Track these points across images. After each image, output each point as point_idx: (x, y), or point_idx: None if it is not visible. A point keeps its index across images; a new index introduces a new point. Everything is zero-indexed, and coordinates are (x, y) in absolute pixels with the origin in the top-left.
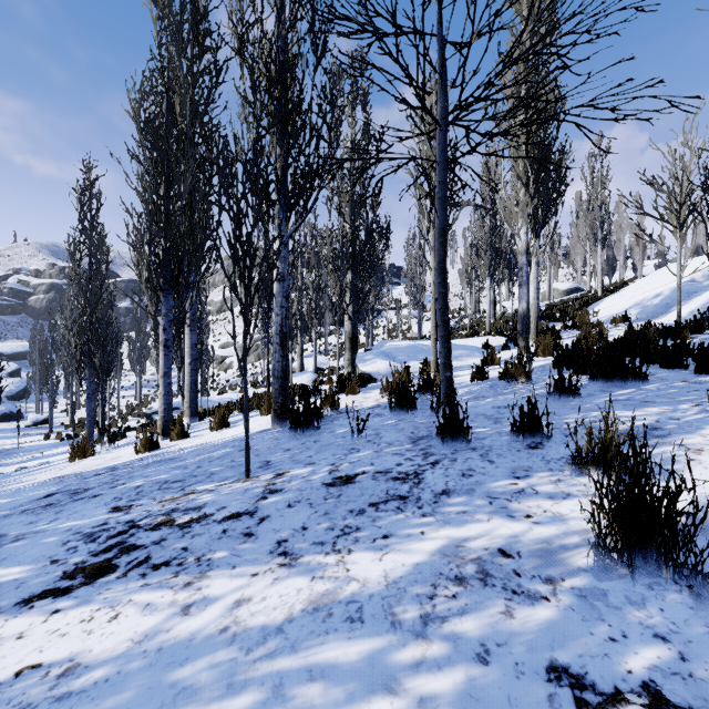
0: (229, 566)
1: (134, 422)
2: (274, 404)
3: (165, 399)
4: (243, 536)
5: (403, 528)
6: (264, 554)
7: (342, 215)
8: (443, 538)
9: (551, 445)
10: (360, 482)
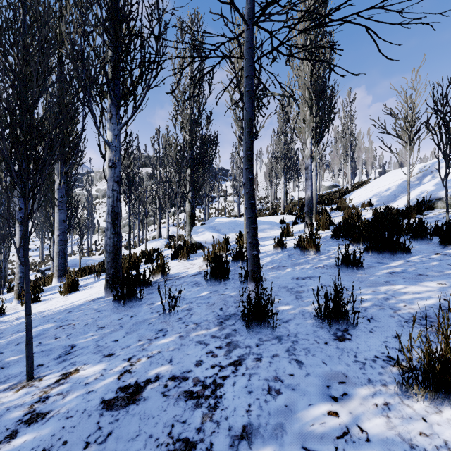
0: None
1: (33, 276)
2: (106, 275)
3: (21, 268)
4: None
5: None
6: None
7: (184, 129)
8: None
9: (358, 335)
10: (145, 400)
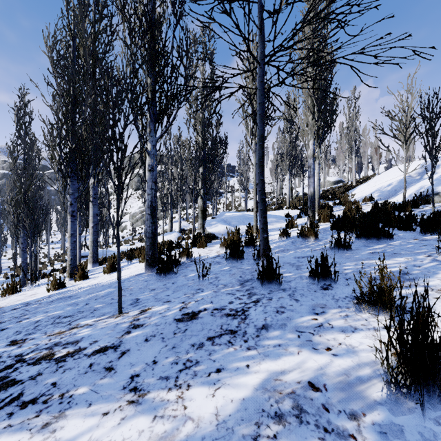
0: (86, 404)
1: (59, 265)
2: (146, 256)
3: (72, 252)
4: (104, 371)
5: (233, 362)
6: (117, 390)
7: (197, 131)
8: (264, 372)
9: (337, 287)
10: (202, 318)
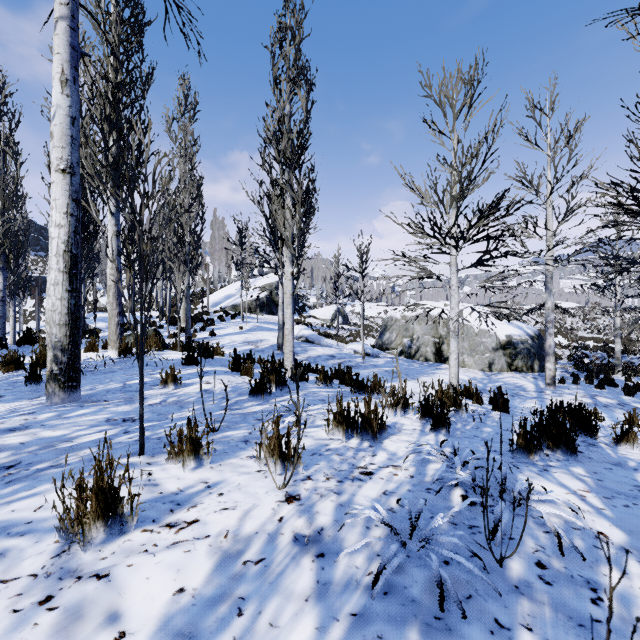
0: None
1: None
2: None
3: (14, 337)
4: None
5: None
6: None
7: None
8: None
9: None
10: None
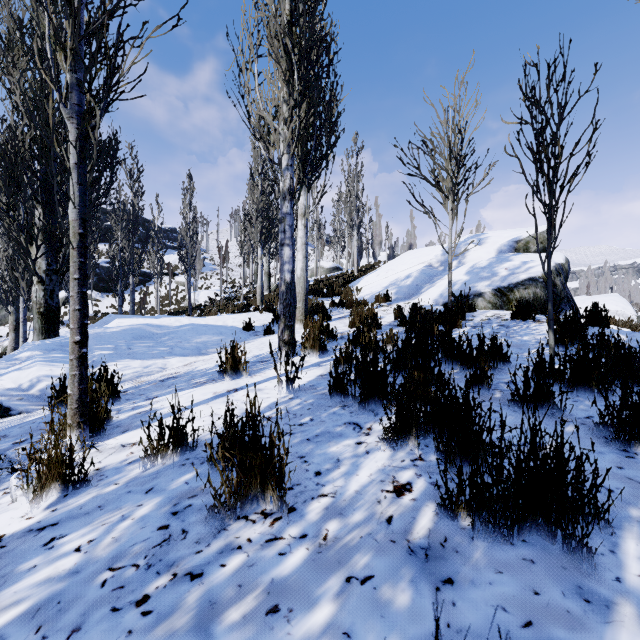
0: None
1: None
2: None
3: None
4: None
5: None
6: None
7: None
8: None
9: None
10: None
